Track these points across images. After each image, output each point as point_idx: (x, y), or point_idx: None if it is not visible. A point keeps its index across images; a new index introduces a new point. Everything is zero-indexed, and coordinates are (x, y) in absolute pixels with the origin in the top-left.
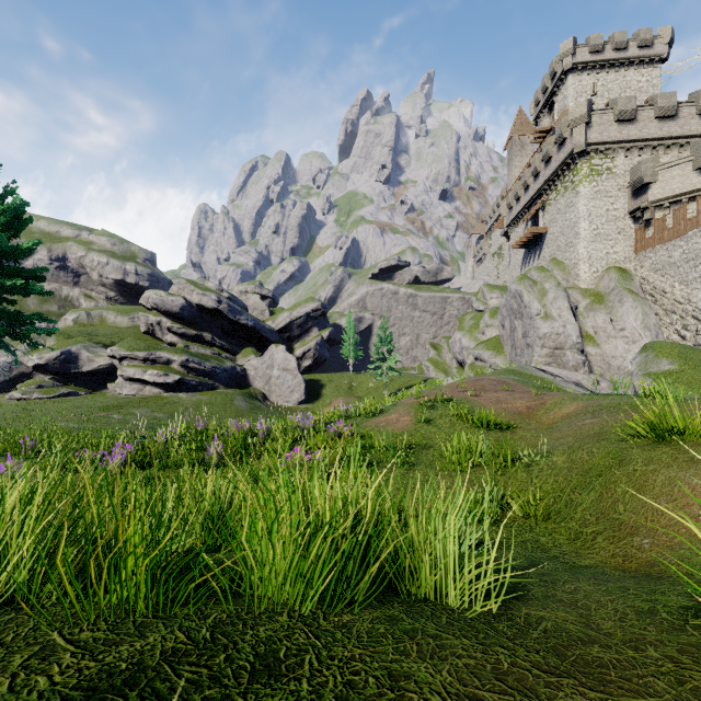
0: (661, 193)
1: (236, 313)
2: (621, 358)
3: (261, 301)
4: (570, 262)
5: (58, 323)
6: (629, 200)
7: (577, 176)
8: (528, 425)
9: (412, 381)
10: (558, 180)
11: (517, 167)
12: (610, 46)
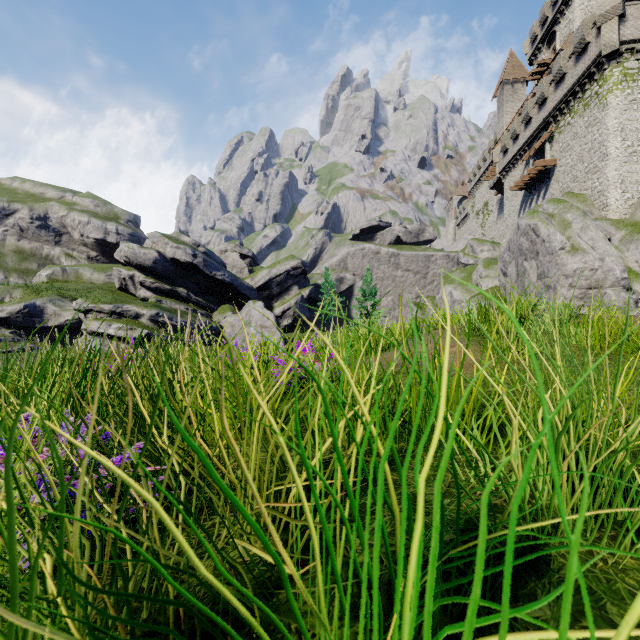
0: None
1: (212, 268)
2: None
3: (240, 259)
4: (593, 191)
5: (33, 280)
6: None
7: (605, 85)
8: None
9: None
10: (573, 99)
11: (508, 112)
12: None
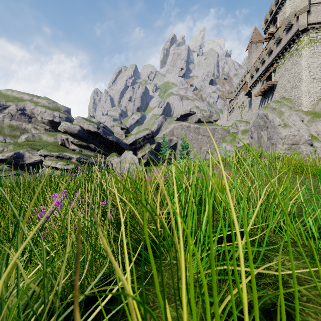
0: None
1: (107, 134)
2: None
3: (120, 130)
4: (294, 97)
5: (18, 140)
6: None
7: (301, 45)
8: None
9: None
10: (285, 52)
11: (254, 57)
12: None
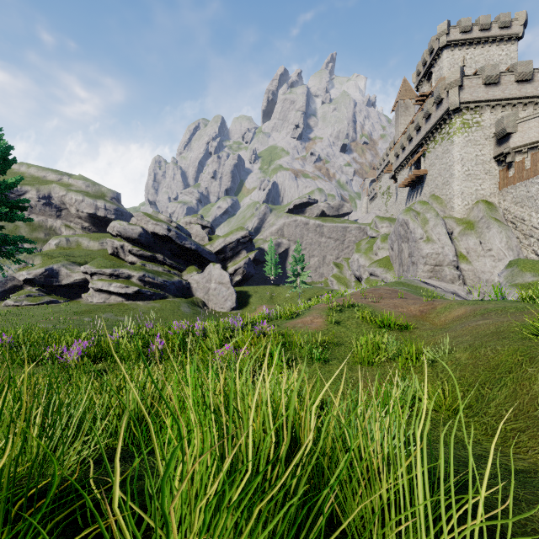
0: (520, 141)
1: (182, 239)
2: (489, 273)
3: (201, 230)
4: (446, 197)
5: (44, 247)
6: (494, 148)
7: (452, 129)
8: (423, 326)
9: (320, 292)
10: (436, 132)
11: (402, 124)
12: (477, 27)
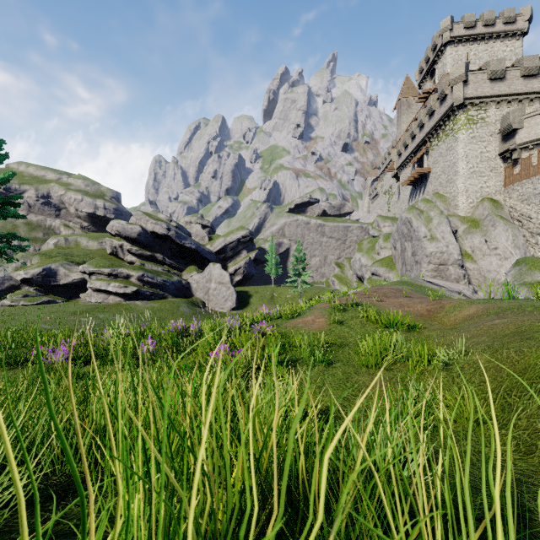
0: (526, 137)
1: (181, 239)
2: (495, 272)
3: (202, 229)
4: (450, 195)
5: (42, 246)
6: (499, 144)
7: (456, 125)
8: (432, 326)
9: (321, 292)
10: (439, 129)
11: (404, 122)
12: (481, 23)
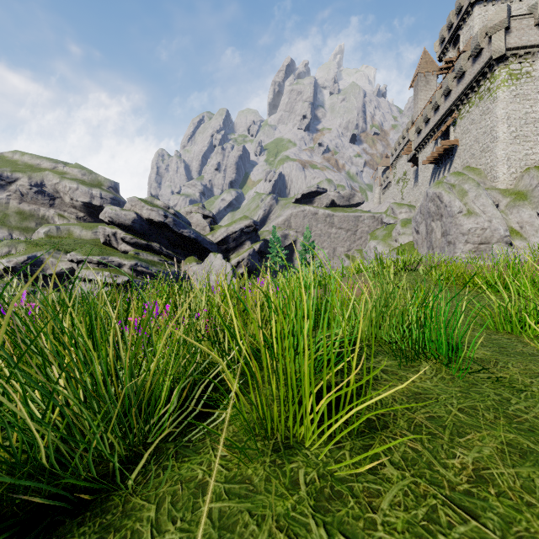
0: None
1: (180, 227)
2: None
3: (202, 219)
4: (486, 166)
5: (33, 236)
6: None
7: (495, 82)
8: None
9: None
10: (471, 92)
11: (422, 100)
12: None
